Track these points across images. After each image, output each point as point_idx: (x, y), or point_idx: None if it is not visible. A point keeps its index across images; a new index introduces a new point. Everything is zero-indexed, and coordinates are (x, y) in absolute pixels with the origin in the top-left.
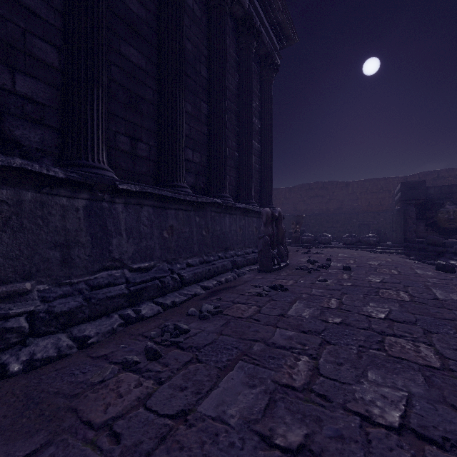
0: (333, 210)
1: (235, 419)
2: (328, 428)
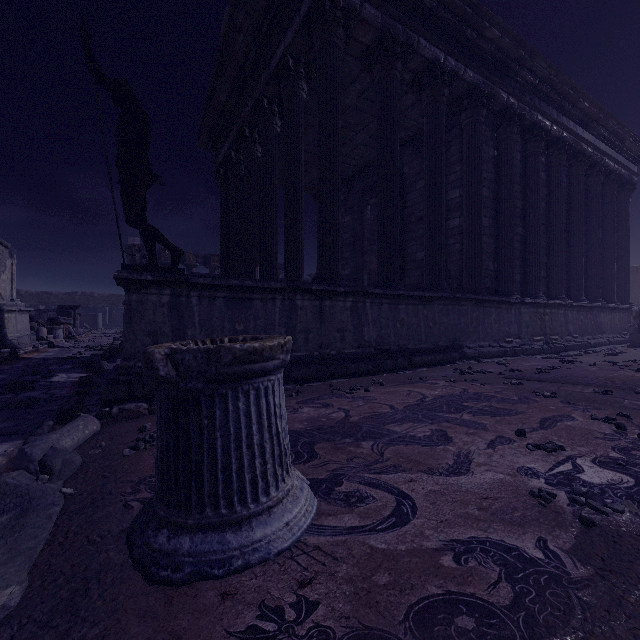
0: None
1: None
2: None
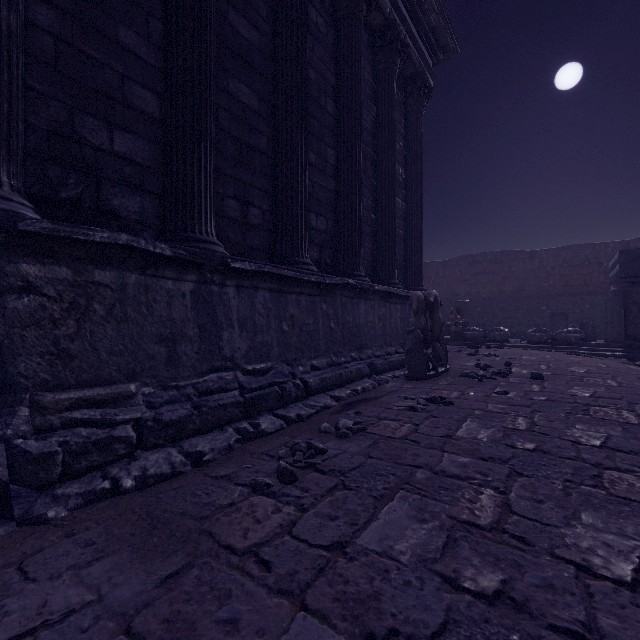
0: (510, 293)
1: (407, 556)
2: (531, 576)
